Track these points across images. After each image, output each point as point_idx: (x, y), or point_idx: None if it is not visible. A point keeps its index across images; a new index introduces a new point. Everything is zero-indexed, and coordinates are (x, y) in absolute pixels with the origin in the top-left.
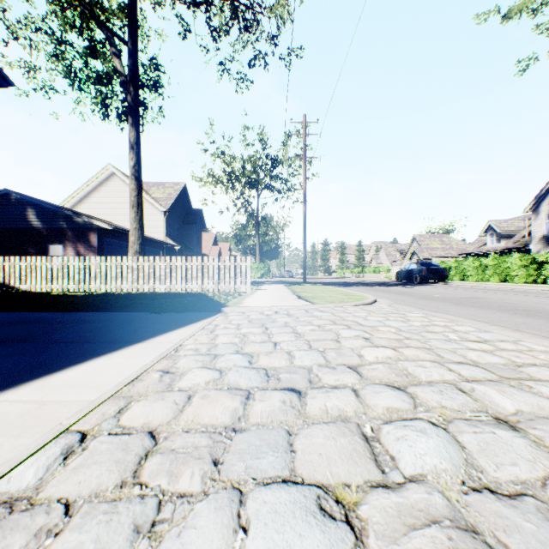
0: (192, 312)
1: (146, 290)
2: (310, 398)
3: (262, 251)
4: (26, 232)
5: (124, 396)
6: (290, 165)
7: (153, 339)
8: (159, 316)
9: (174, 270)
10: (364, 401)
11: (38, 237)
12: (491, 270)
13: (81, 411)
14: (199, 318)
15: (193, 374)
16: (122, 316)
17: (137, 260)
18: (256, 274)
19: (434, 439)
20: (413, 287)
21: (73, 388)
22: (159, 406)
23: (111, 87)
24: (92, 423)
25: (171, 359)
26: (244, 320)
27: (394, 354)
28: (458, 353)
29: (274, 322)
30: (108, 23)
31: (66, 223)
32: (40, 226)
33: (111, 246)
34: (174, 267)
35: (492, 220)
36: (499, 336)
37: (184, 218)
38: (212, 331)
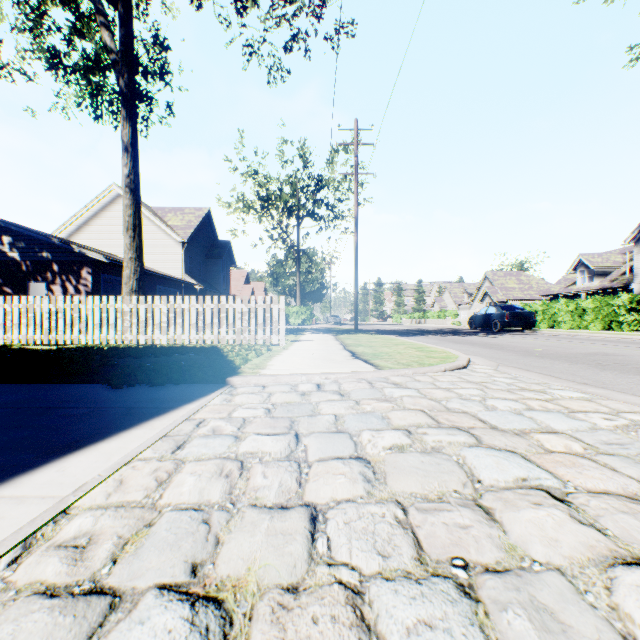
0: (178, 385)
1: (141, 342)
2: None
3: (304, 292)
4: None
5: None
6: (337, 188)
7: (21, 479)
8: (113, 396)
9: (180, 315)
10: None
11: (15, 272)
12: (591, 315)
13: None
14: (180, 401)
15: None
16: (49, 394)
17: (129, 301)
18: (297, 320)
19: None
20: (499, 337)
21: None
22: None
23: (101, 71)
24: None
25: None
26: (259, 407)
27: None
28: None
29: (315, 417)
30: None
31: (51, 254)
32: (18, 258)
33: (110, 284)
34: (180, 310)
35: (584, 254)
36: None
37: (207, 251)
38: (179, 446)
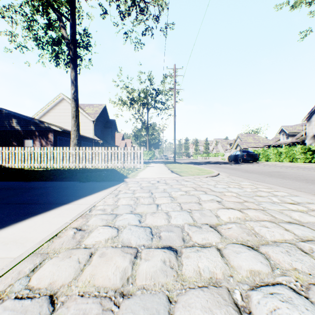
0: (106, 181)
1: (80, 167)
2: (184, 258)
3: (150, 144)
4: (11, 133)
5: (41, 253)
6: (166, 94)
7: (77, 201)
8: (85, 184)
9: (97, 155)
10: (229, 261)
11: (18, 135)
12: (284, 155)
13: (1, 270)
14: (109, 186)
15: (97, 232)
16: (61, 184)
17: (75, 149)
18: (147, 157)
19: (303, 313)
20: (239, 165)
21: (6, 244)
22: (65, 264)
23: (60, 46)
24: (5, 284)
25: (85, 218)
26: (138, 187)
27: (241, 215)
28: (285, 214)
29: (157, 189)
30: (59, 9)
31: (35, 127)
32: (19, 129)
33: (61, 141)
34: (97, 153)
35: (283, 126)
36: (306, 199)
37: (104, 124)
38: (116, 195)
